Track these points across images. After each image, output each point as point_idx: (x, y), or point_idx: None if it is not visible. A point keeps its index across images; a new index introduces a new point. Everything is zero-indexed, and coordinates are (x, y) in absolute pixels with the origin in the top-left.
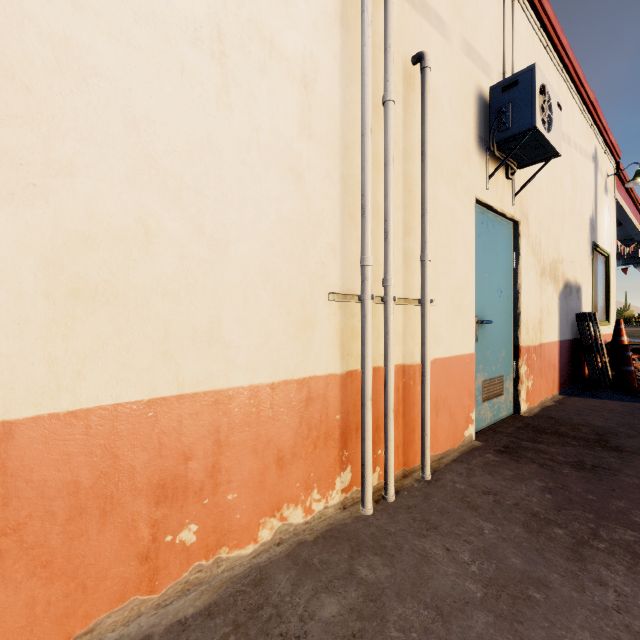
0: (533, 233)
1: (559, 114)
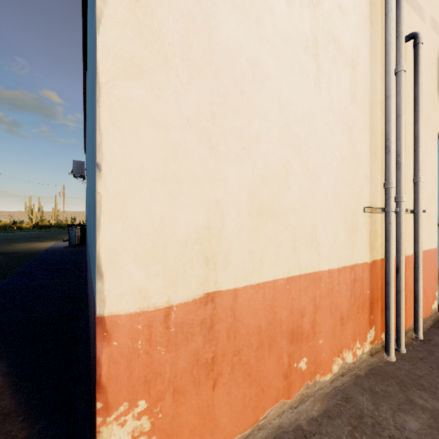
0: None
1: None
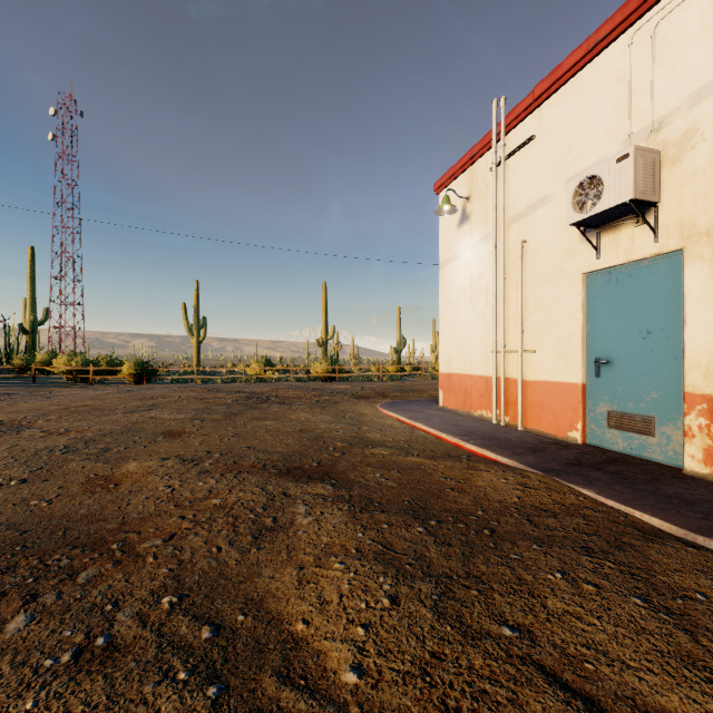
0: None
1: (623, 165)
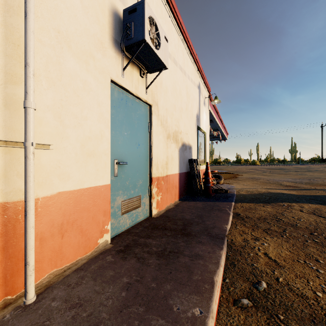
0: (162, 114)
1: (166, 44)
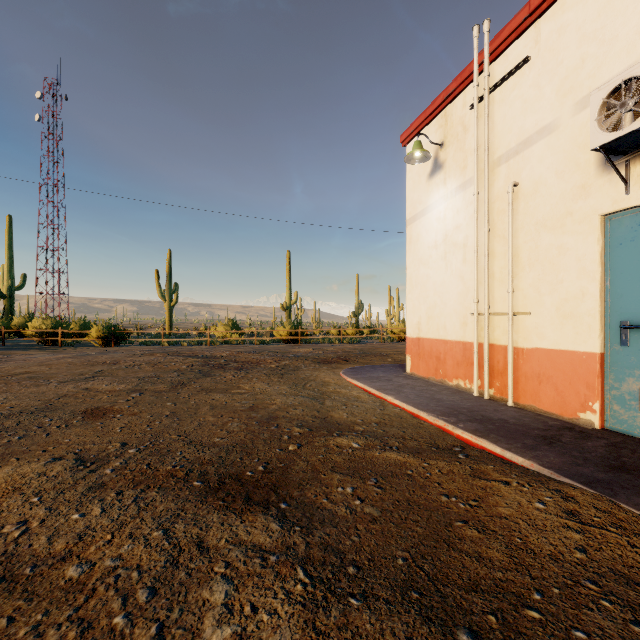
0: None
1: None
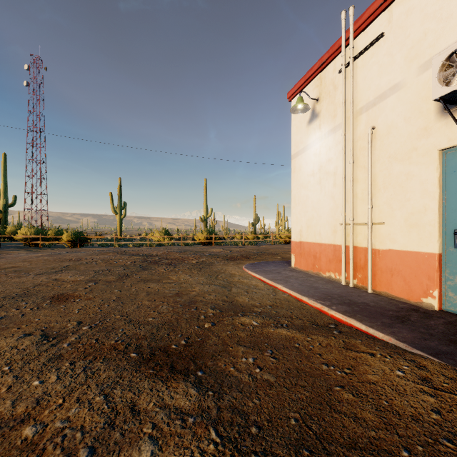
0: None
1: None
